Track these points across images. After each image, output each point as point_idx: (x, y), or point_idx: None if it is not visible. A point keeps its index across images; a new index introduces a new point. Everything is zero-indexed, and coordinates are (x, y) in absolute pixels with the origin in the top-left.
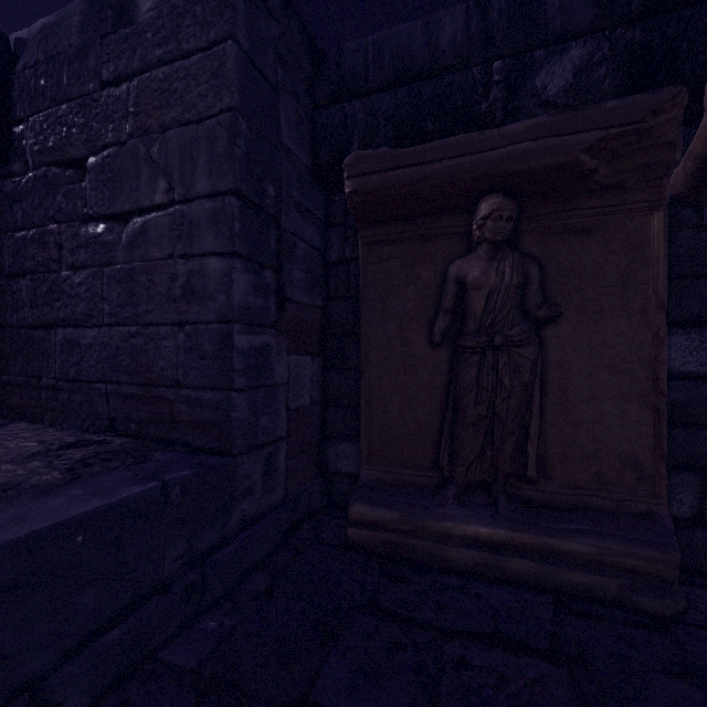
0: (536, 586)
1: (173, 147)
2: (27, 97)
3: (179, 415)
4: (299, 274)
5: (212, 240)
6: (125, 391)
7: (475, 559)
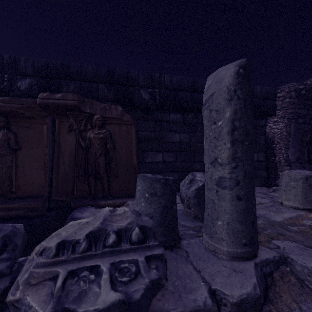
0: (5, 218)
1: None
2: None
3: None
4: None
5: None
6: None
7: None
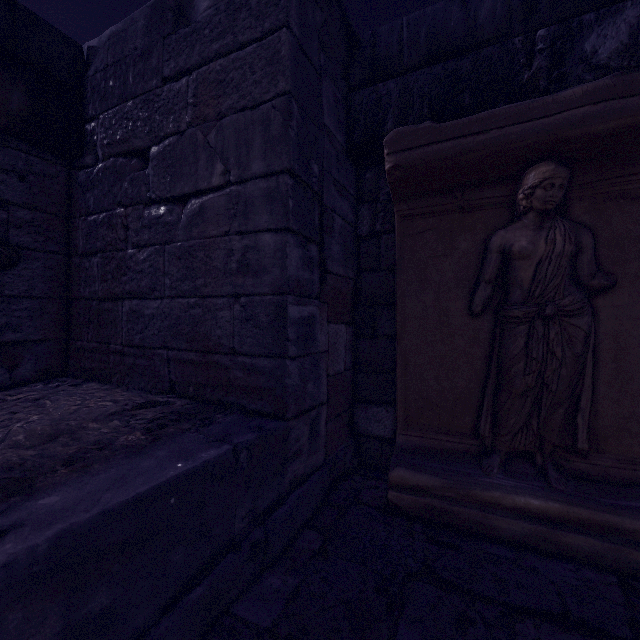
0: (596, 563)
1: (229, 133)
2: (97, 98)
3: (235, 380)
4: (337, 248)
5: (266, 217)
6: (184, 357)
7: (526, 531)
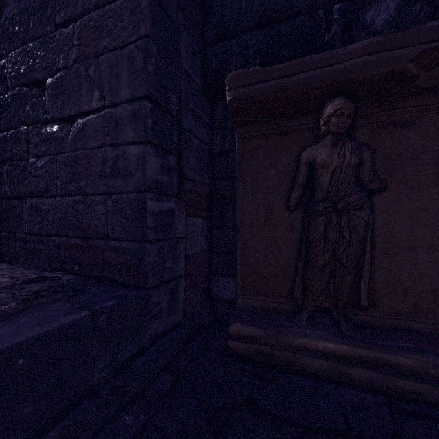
0: (372, 388)
1: (104, 67)
2: (7, 40)
3: (108, 260)
4: (194, 160)
5: (132, 133)
6: (71, 242)
7: (324, 367)
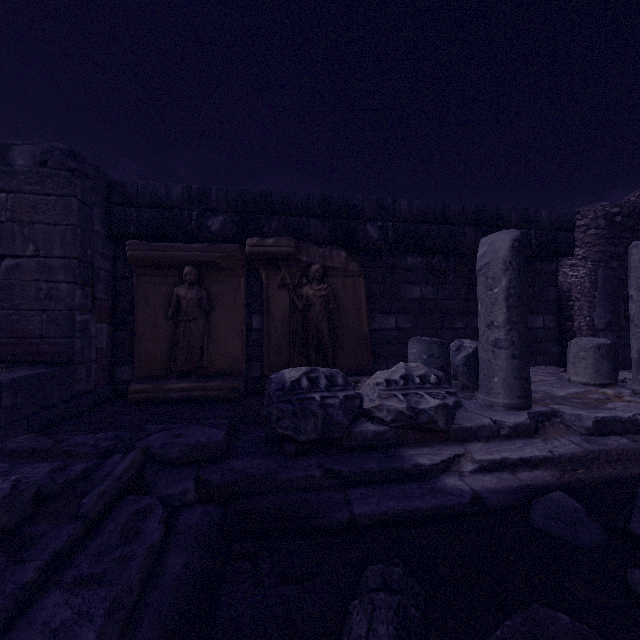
0: (202, 400)
1: (39, 232)
2: None
3: (43, 350)
4: (102, 286)
5: (63, 276)
6: (4, 341)
7: (181, 395)
